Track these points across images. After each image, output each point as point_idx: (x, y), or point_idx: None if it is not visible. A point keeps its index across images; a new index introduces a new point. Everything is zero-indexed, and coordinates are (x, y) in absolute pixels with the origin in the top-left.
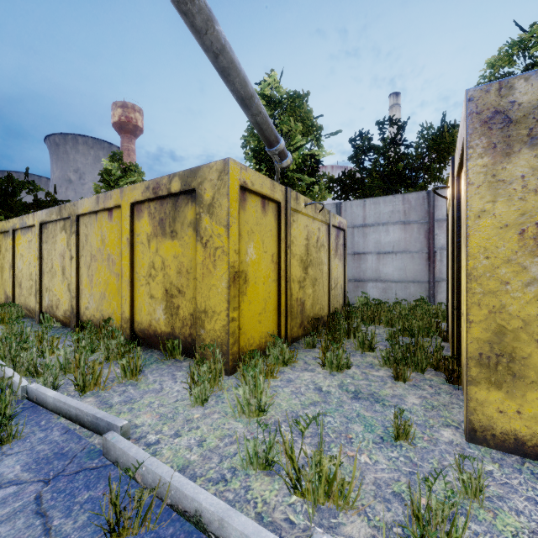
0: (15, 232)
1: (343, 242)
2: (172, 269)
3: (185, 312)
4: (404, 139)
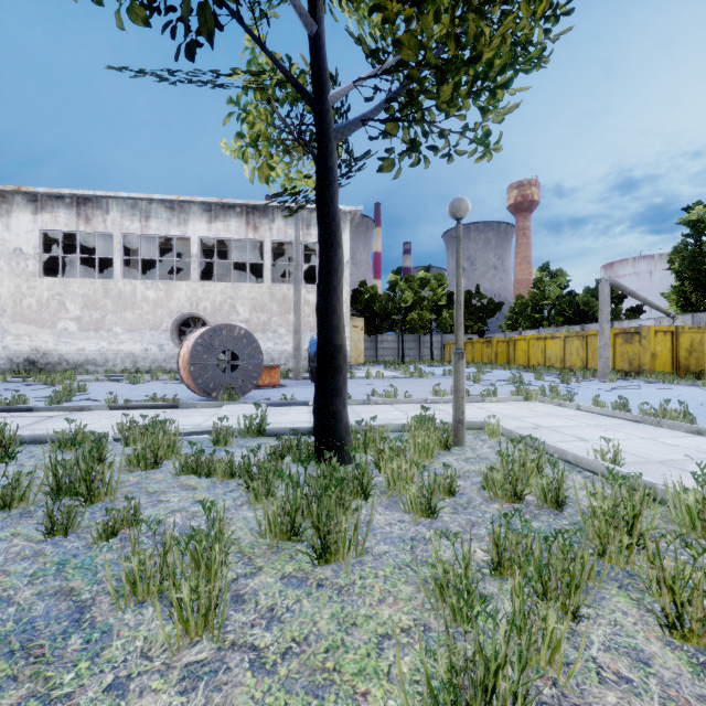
0: (545, 339)
1: None
2: (630, 353)
3: (635, 365)
4: None
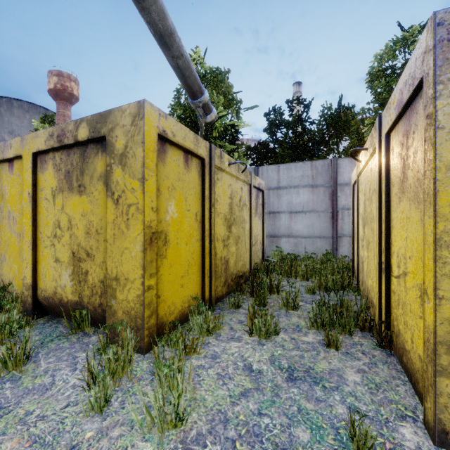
0: None
1: (262, 202)
2: (80, 229)
3: (94, 278)
4: (309, 117)
